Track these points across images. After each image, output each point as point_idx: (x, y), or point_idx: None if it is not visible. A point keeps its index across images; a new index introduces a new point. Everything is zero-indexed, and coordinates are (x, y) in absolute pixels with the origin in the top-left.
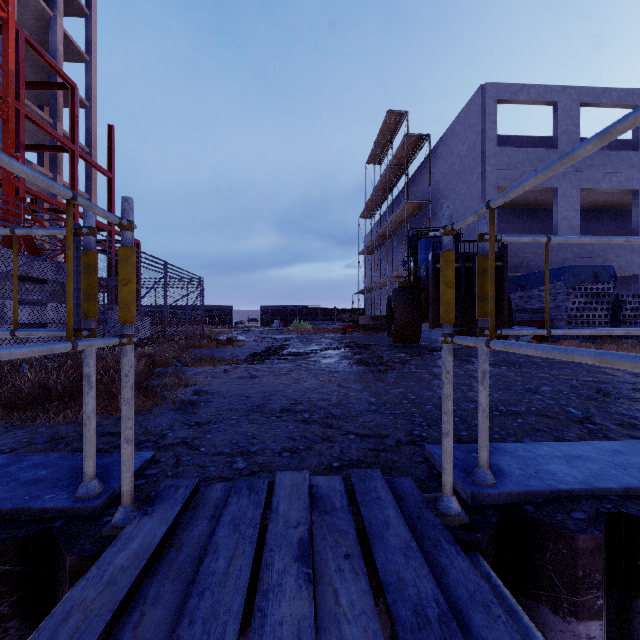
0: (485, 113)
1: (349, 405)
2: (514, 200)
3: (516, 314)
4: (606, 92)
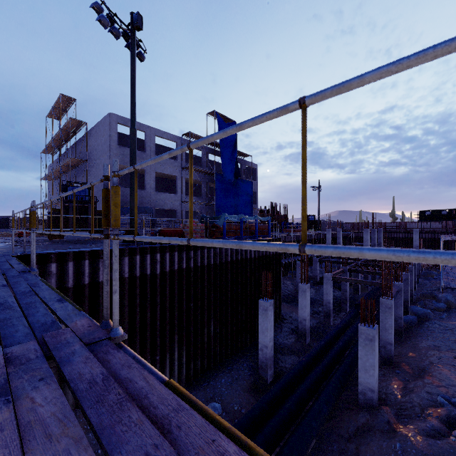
0: (111, 127)
1: (1, 252)
2: None
3: (122, 225)
4: (166, 133)
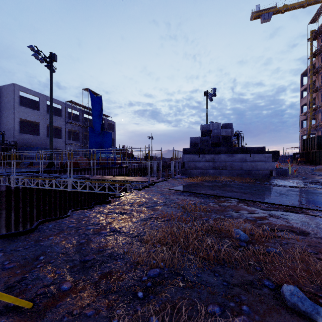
0: (15, 93)
1: None
2: (27, 120)
3: (25, 158)
4: (54, 99)
